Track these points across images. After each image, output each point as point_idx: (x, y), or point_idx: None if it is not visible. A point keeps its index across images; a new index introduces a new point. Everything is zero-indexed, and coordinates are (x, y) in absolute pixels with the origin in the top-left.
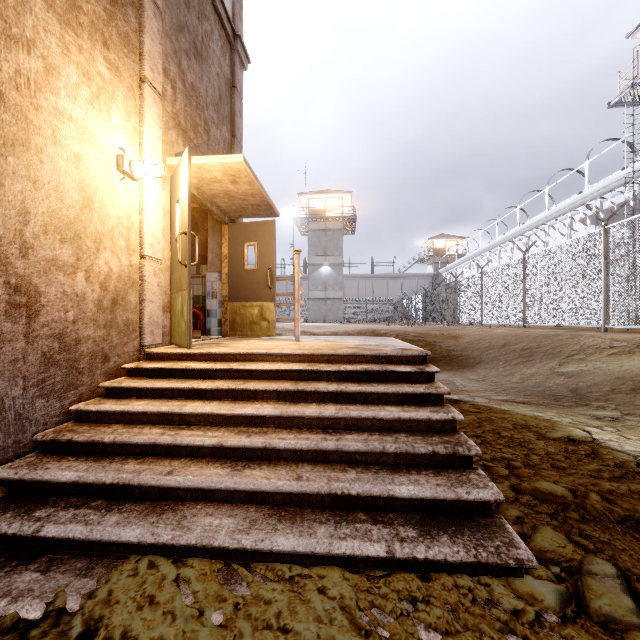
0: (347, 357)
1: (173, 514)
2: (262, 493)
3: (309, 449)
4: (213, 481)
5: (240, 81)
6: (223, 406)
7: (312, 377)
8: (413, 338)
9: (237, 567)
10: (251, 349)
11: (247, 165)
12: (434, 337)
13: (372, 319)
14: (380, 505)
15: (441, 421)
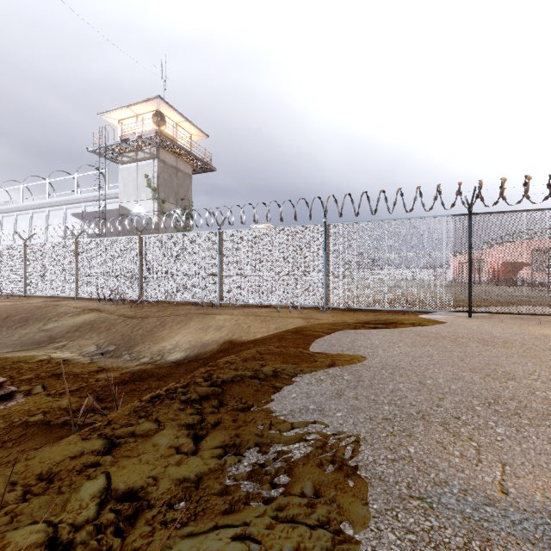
0: None
1: None
2: None
3: None
4: None
5: None
6: None
7: None
8: None
9: None
10: None
11: None
12: None
13: None
14: None
15: None
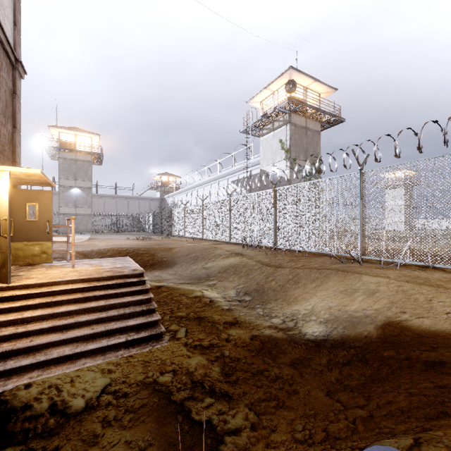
0: (107, 277)
1: (40, 353)
2: (78, 337)
3: (95, 319)
4: (56, 338)
5: (19, 88)
6: (47, 310)
7: (90, 289)
8: (143, 252)
9: (74, 359)
10: (51, 279)
11: (42, 173)
12: (155, 250)
13: (116, 230)
14: (124, 330)
15: (146, 299)
